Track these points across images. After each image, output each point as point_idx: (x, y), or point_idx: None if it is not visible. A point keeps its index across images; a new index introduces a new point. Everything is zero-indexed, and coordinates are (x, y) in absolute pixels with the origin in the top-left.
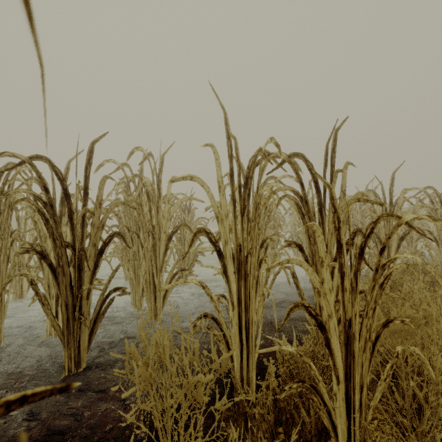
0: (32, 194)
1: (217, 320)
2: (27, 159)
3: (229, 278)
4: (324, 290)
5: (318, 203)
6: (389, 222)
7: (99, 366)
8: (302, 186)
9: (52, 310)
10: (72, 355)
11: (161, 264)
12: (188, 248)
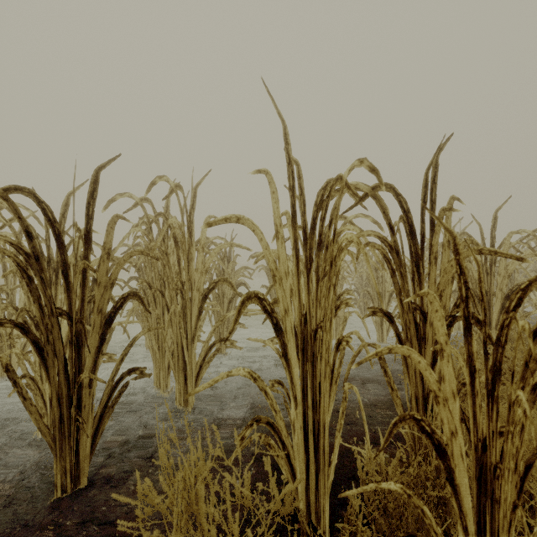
0: (8, 241)
1: (274, 424)
2: (0, 192)
3: (291, 363)
4: (444, 393)
5: (414, 254)
6: (490, 274)
7: (106, 480)
8: (392, 231)
9: (44, 397)
10: (68, 467)
11: (193, 333)
12: (233, 324)
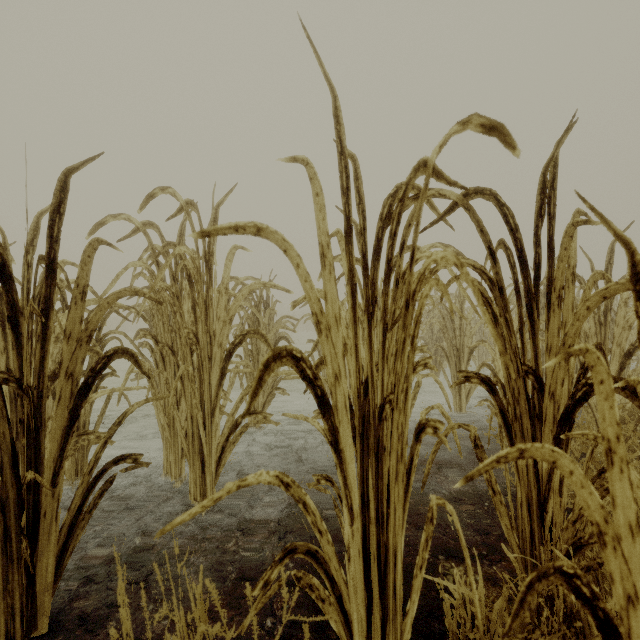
0: None
1: (319, 553)
2: None
3: (344, 456)
4: (614, 527)
5: (525, 292)
6: (604, 325)
7: (77, 620)
8: (493, 258)
9: None
10: (17, 605)
11: (213, 403)
12: (250, 400)
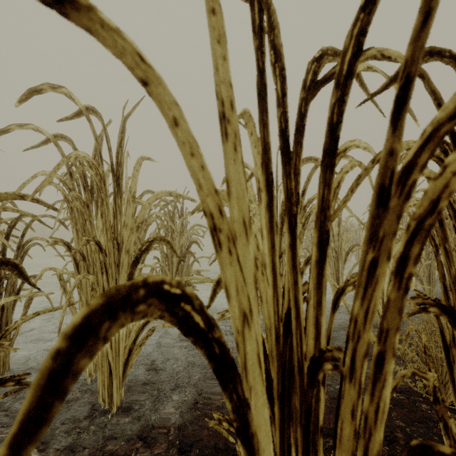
0: None
1: None
2: None
3: (256, 442)
4: None
5: None
6: None
7: None
8: (455, 142)
9: None
10: None
11: None
12: (9, 454)
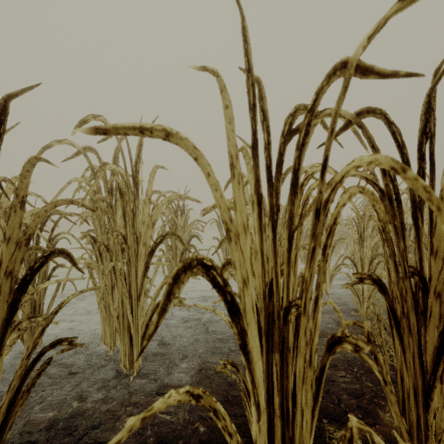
0: None
1: None
2: None
3: (251, 356)
4: None
5: (410, 202)
6: None
7: None
8: (384, 171)
9: None
10: None
11: (139, 290)
12: (157, 319)
